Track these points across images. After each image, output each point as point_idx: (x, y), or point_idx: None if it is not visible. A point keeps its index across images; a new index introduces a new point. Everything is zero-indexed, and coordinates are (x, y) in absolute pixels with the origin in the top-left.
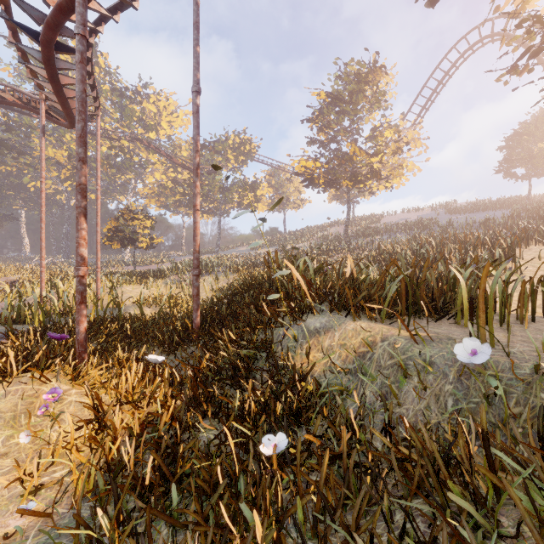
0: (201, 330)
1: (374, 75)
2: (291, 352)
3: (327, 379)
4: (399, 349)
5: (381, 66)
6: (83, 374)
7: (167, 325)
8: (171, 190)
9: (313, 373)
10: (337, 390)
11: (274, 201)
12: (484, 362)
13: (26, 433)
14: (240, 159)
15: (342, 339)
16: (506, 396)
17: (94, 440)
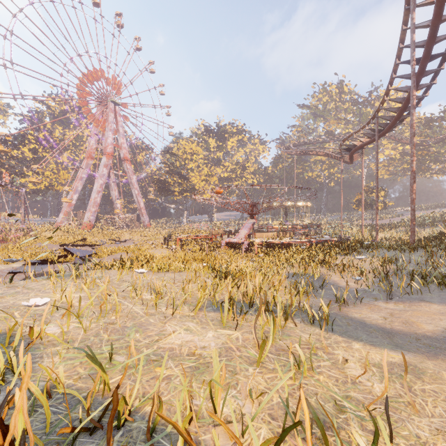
0: None
1: None
2: None
3: None
4: None
5: None
6: None
7: None
8: (398, 161)
9: None
10: None
11: None
12: None
13: None
14: None
15: None
16: None
17: None
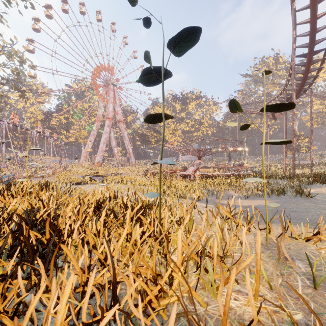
0: None
1: None
2: None
3: None
4: None
5: None
6: None
7: None
8: (325, 113)
9: None
10: None
11: None
12: None
13: None
14: None
15: None
16: None
17: None
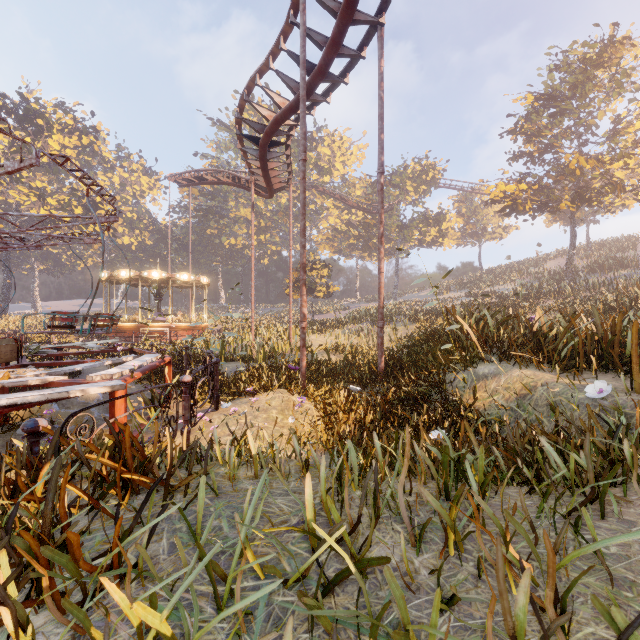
0: (385, 373)
1: (611, 52)
2: (460, 391)
3: (486, 410)
4: (555, 393)
5: (622, 39)
6: (310, 393)
7: (353, 370)
8: (344, 234)
9: (478, 408)
10: (496, 421)
11: (465, 233)
12: (625, 404)
13: (292, 417)
14: (422, 189)
15: (507, 384)
16: (633, 428)
17: (326, 428)
